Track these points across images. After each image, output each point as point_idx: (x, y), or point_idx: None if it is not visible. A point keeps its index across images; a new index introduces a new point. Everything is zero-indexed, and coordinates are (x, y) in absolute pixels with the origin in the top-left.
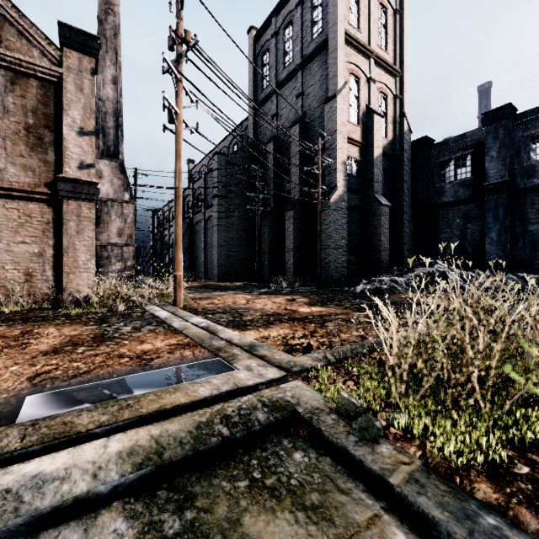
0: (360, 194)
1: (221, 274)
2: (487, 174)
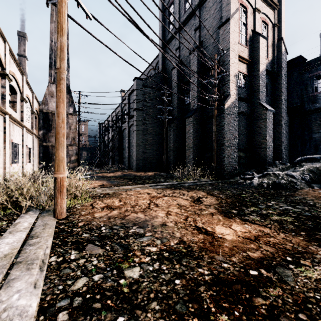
0: (247, 102)
1: (138, 165)
2: None
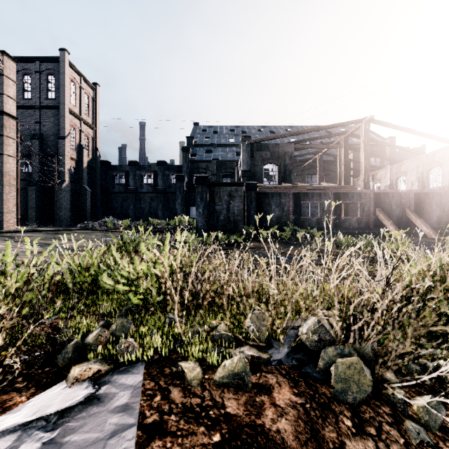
0: (76, 184)
1: None
2: (130, 184)
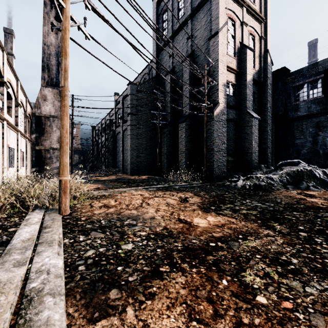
0: (235, 110)
1: (132, 169)
2: None
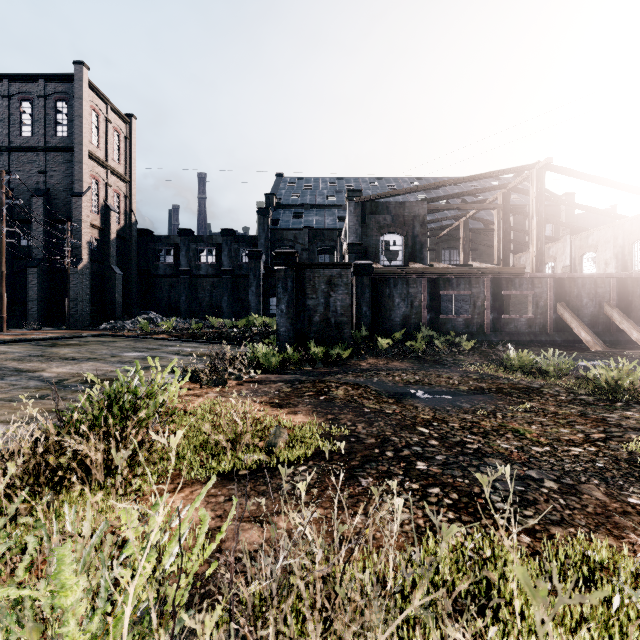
0: (100, 264)
1: None
2: (181, 263)
